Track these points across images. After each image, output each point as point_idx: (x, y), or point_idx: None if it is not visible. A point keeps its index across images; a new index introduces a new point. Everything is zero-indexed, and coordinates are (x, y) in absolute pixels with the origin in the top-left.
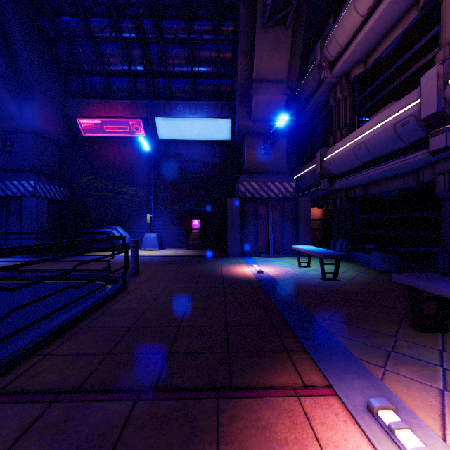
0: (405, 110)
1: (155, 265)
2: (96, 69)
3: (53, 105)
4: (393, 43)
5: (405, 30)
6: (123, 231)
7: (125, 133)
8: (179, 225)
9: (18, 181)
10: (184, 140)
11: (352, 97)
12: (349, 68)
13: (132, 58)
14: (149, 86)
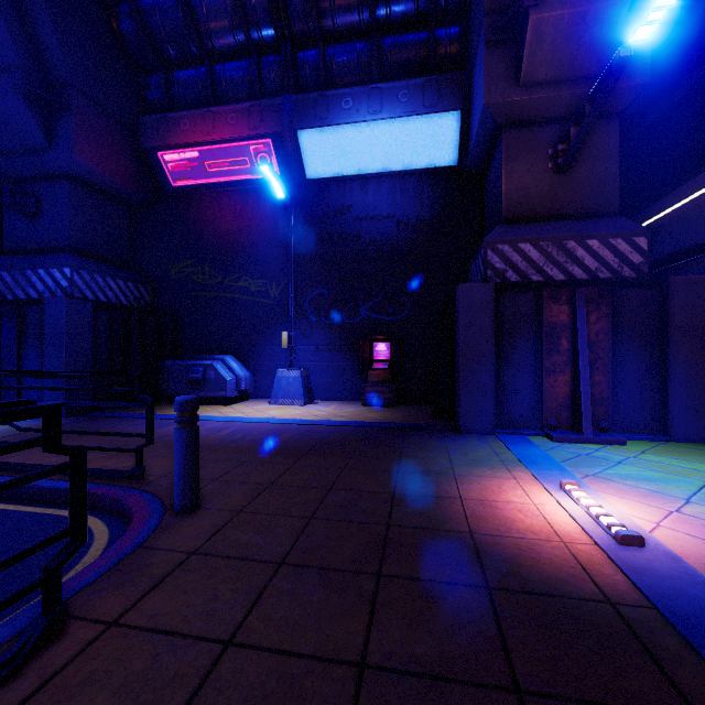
0: None
1: (272, 459)
2: (188, 48)
3: (113, 125)
4: None
5: None
6: (236, 365)
7: (243, 172)
8: (347, 352)
9: (46, 269)
10: (357, 175)
11: None
12: None
13: (250, 8)
14: (285, 67)
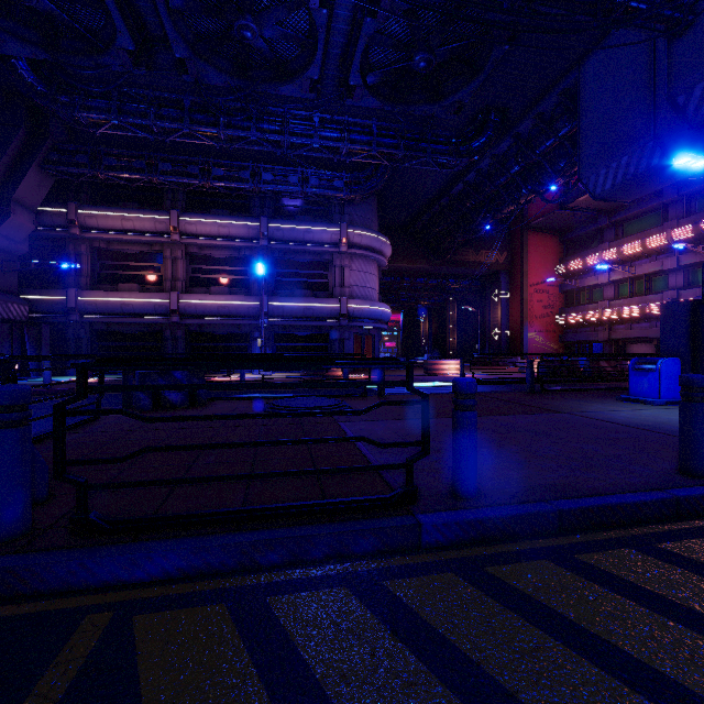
0: (161, 301)
1: None
2: None
3: None
4: (134, 251)
5: (142, 251)
6: None
7: None
8: None
9: None
10: None
11: (93, 257)
12: (96, 239)
13: None
14: None
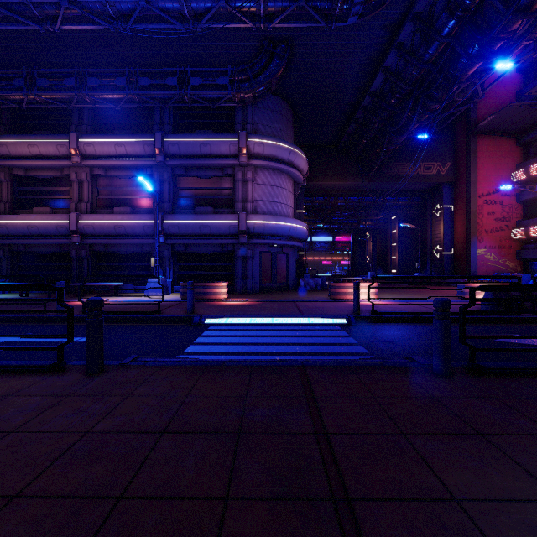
0: (62, 222)
1: None
2: None
3: None
4: (48, 176)
5: (55, 176)
6: None
7: None
8: None
9: None
10: None
11: (13, 184)
12: (13, 167)
13: None
14: None
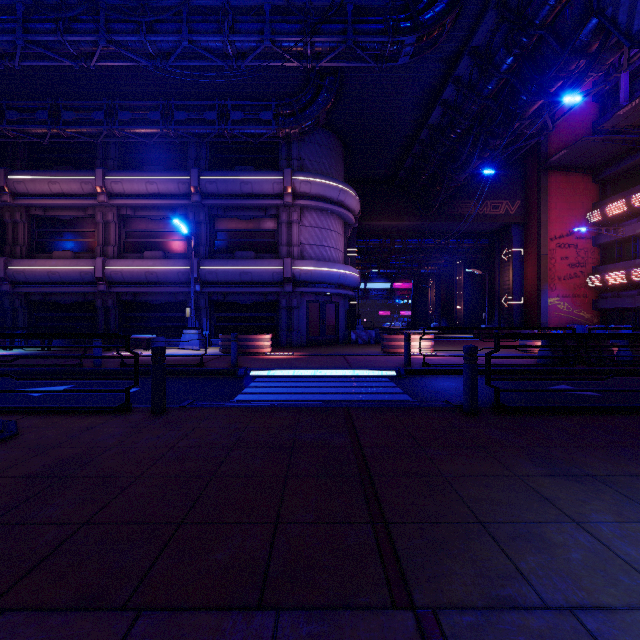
0: (87, 268)
1: None
2: None
3: None
4: (69, 216)
5: (77, 216)
6: None
7: None
8: None
9: None
10: None
11: (31, 225)
12: (31, 206)
13: None
14: None
